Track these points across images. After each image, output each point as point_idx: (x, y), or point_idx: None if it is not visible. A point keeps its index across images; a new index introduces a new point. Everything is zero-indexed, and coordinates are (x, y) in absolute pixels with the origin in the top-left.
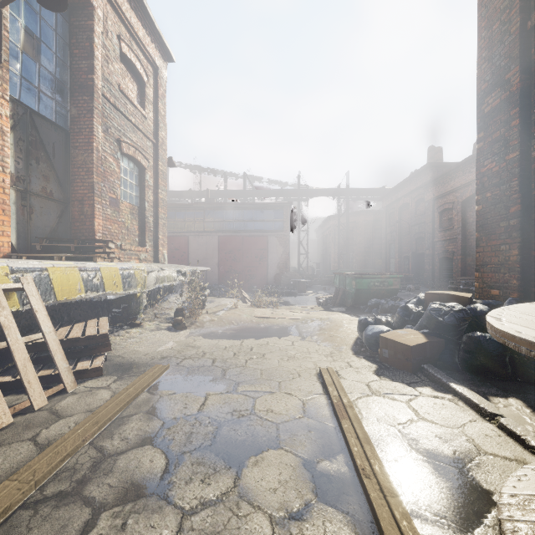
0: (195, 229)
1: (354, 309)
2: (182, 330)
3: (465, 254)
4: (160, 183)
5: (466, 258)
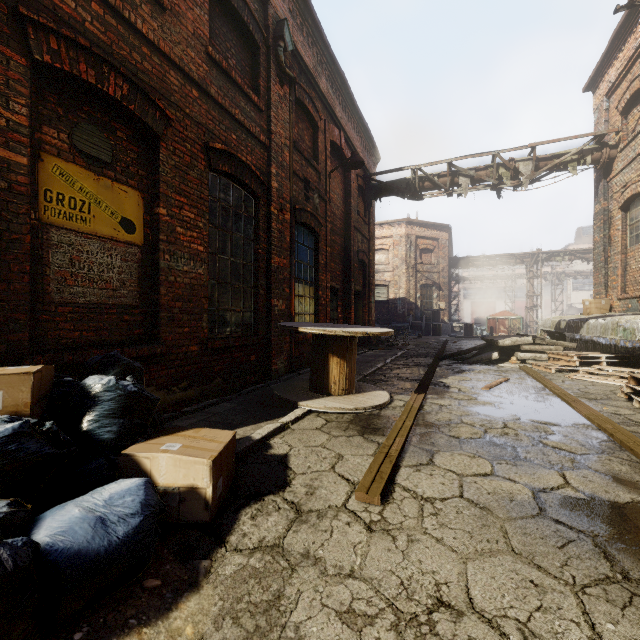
0: None
1: None
2: None
3: None
4: None
5: None
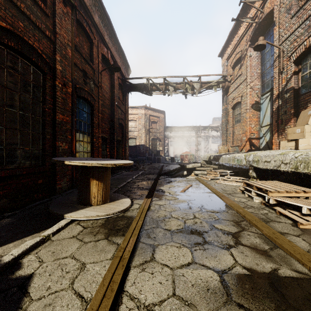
0: None
1: None
2: None
3: None
4: None
5: None
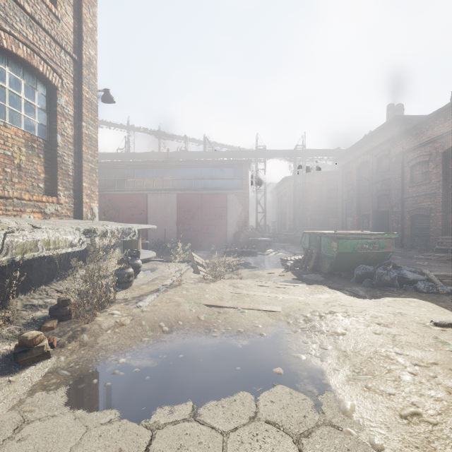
0: (153, 187)
1: (334, 277)
2: (34, 364)
3: (446, 210)
4: (86, 114)
5: (448, 215)
